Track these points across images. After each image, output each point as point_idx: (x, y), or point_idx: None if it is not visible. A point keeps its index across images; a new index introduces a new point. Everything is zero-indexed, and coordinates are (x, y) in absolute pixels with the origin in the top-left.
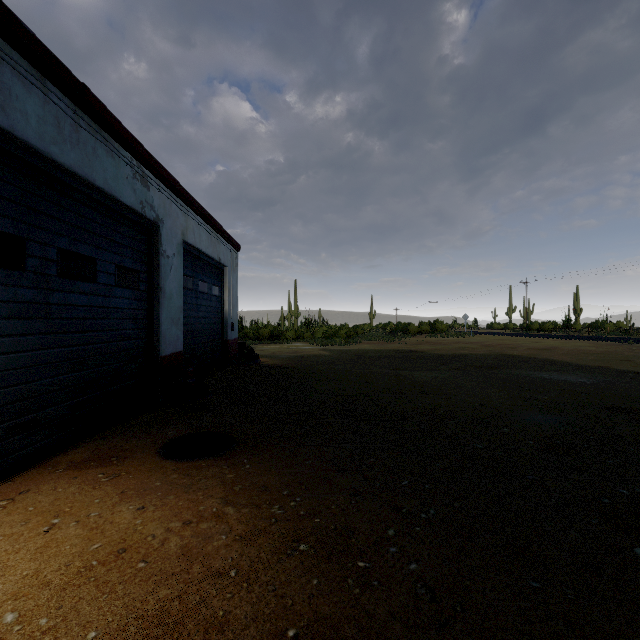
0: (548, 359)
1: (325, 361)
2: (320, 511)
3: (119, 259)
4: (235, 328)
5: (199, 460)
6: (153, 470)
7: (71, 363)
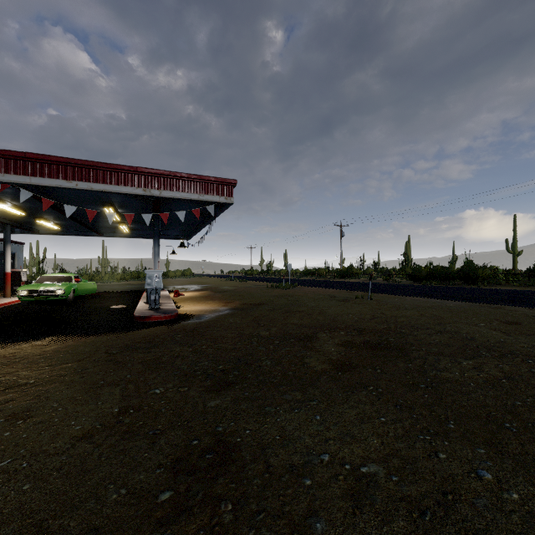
0: None
1: None
2: None
3: None
4: None
5: None
6: None
7: None
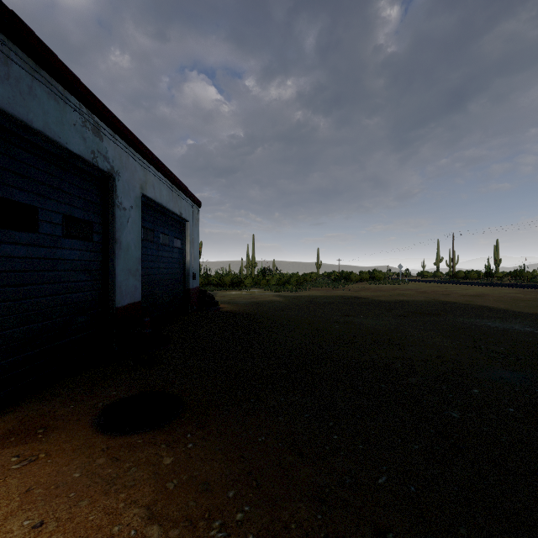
0: (484, 306)
1: (279, 307)
2: (275, 534)
3: (67, 209)
4: (197, 277)
5: (136, 434)
6: (78, 450)
7: (3, 320)
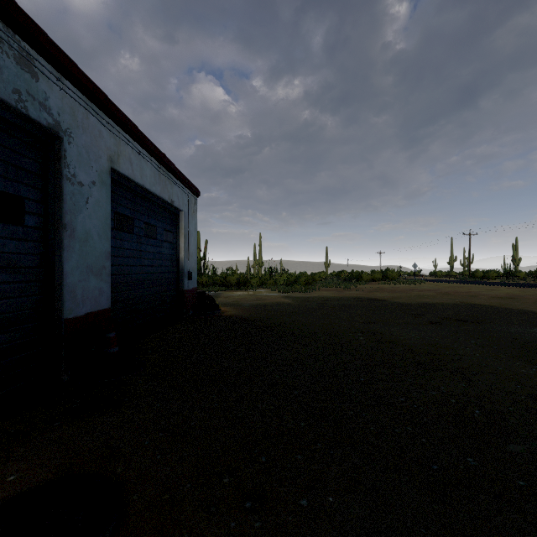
0: (528, 311)
1: (288, 311)
2: None
3: None
4: (193, 277)
5: None
6: None
7: None
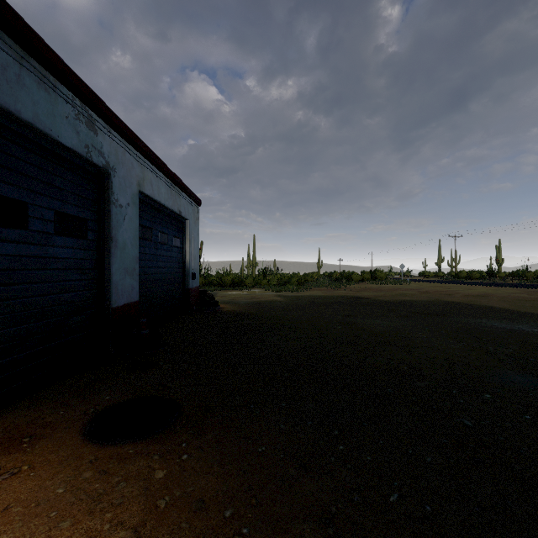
0: (488, 306)
1: (280, 307)
2: None
3: (60, 205)
4: (196, 277)
5: (127, 444)
6: (65, 462)
7: None
